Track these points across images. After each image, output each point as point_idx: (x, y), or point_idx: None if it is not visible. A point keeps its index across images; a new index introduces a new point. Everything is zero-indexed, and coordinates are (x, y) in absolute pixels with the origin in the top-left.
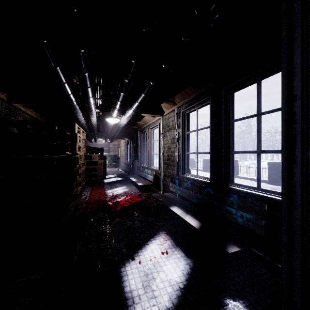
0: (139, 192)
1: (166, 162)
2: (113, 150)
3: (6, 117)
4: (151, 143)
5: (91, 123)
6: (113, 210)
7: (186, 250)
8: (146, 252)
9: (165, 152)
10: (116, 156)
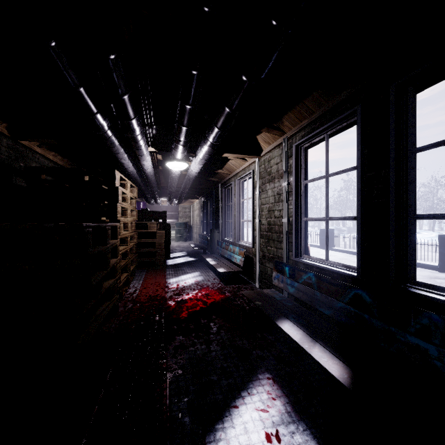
0: (220, 282)
1: (265, 235)
2: (183, 215)
3: (9, 162)
4: (240, 204)
5: (145, 172)
6: (174, 319)
7: (320, 431)
8: (233, 430)
9: (263, 218)
10: (187, 224)
